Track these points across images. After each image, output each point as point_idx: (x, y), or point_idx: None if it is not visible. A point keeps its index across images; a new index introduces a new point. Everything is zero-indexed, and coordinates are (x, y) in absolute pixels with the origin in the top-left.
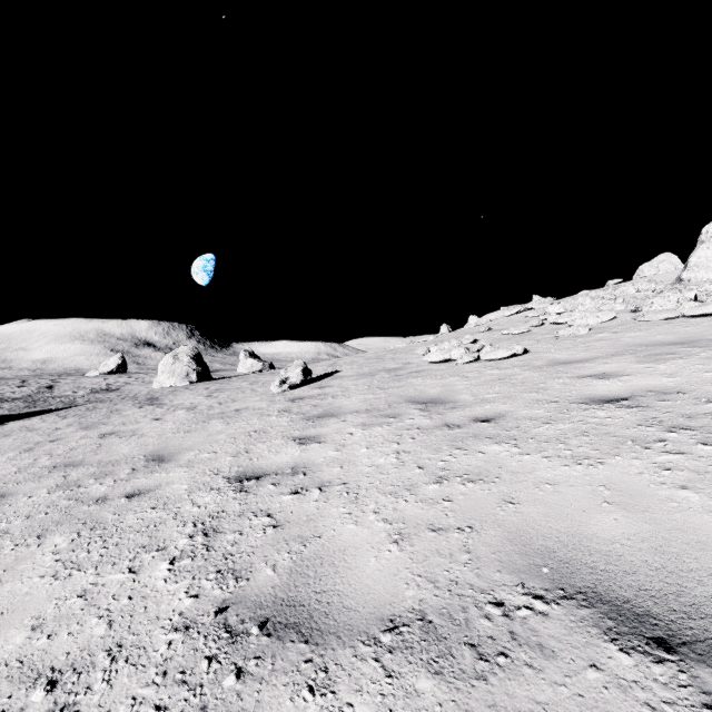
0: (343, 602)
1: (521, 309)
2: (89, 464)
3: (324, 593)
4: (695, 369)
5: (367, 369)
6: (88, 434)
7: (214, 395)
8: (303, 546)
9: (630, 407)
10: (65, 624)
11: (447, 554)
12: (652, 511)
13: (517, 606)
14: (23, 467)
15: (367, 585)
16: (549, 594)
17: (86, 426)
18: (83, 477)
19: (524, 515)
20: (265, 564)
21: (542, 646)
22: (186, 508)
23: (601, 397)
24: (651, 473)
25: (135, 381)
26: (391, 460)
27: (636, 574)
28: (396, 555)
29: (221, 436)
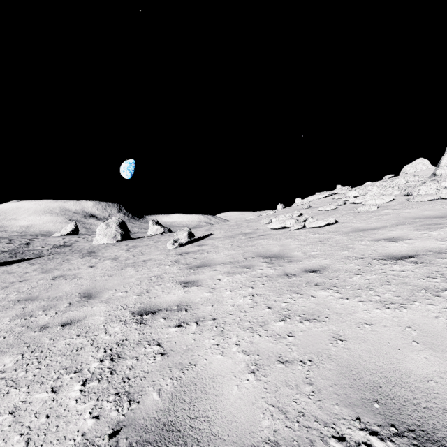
0: (211, 429)
1: (329, 194)
2: (41, 299)
3: (196, 419)
4: None
5: (230, 233)
6: (45, 276)
7: (130, 250)
8: (182, 373)
9: (417, 263)
10: None
11: (294, 385)
12: None
13: (357, 442)
14: None
15: (231, 413)
16: (382, 430)
17: (45, 271)
18: (36, 309)
19: (351, 351)
20: (152, 388)
21: None
22: (101, 336)
23: (394, 255)
24: (445, 317)
25: (82, 239)
26: (247, 300)
27: None
28: (253, 385)
29: (132, 280)
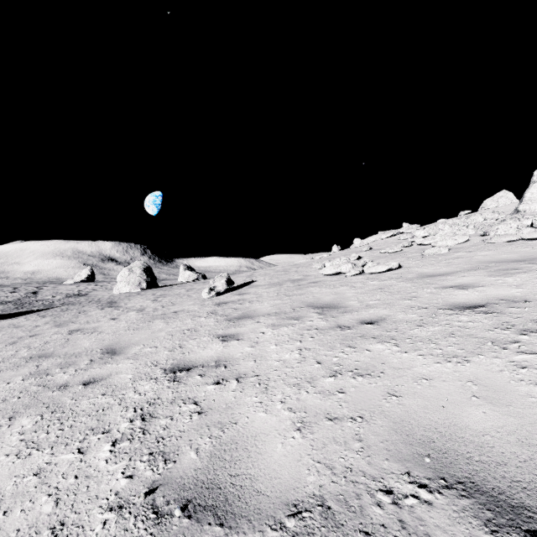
0: (253, 486)
1: (394, 233)
2: (57, 355)
3: (238, 477)
4: (536, 282)
5: (276, 280)
6: (60, 330)
7: (158, 299)
8: (221, 432)
9: (486, 313)
10: (19, 501)
11: (342, 442)
12: (515, 405)
13: (405, 495)
14: (7, 358)
15: (274, 470)
16: (432, 483)
17: (59, 324)
18: (52, 367)
19: (406, 407)
20: (190, 448)
21: (429, 536)
22: (129, 395)
23: (462, 304)
24: (510, 370)
25: (100, 288)
26: (294, 355)
27: (508, 465)
28: (299, 442)
29: (162, 333)
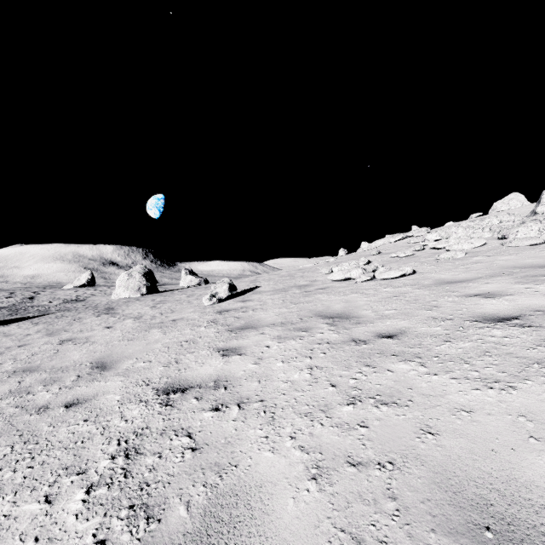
0: None
1: (403, 237)
2: (43, 370)
3: None
4: None
5: (281, 286)
6: (50, 340)
7: (157, 306)
8: (219, 478)
9: (523, 326)
10: None
11: (371, 500)
12: None
13: None
14: None
15: (285, 541)
16: None
17: (51, 333)
18: (35, 383)
19: (447, 450)
20: (179, 500)
21: None
22: (114, 422)
23: (492, 316)
24: None
25: (99, 293)
26: (304, 375)
27: None
28: (315, 497)
29: (158, 345)
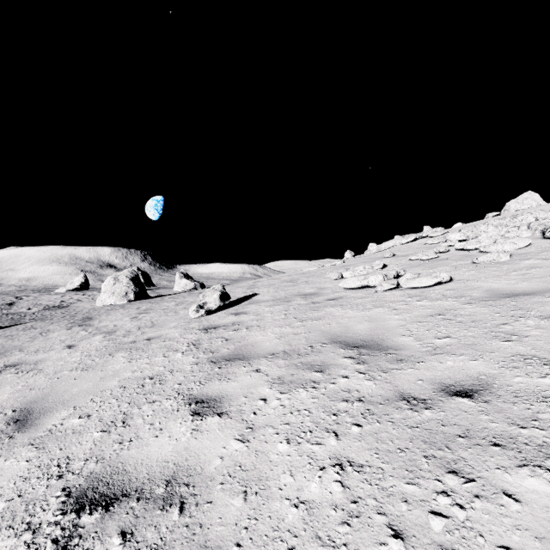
0: None
1: (416, 237)
2: None
3: None
4: None
5: (283, 293)
6: None
7: (139, 316)
8: None
9: None
10: None
11: None
12: None
13: None
14: None
15: None
16: None
17: (3, 352)
18: None
19: None
20: None
21: None
22: None
23: None
24: None
25: (86, 298)
26: (331, 487)
27: None
28: None
29: (113, 382)
